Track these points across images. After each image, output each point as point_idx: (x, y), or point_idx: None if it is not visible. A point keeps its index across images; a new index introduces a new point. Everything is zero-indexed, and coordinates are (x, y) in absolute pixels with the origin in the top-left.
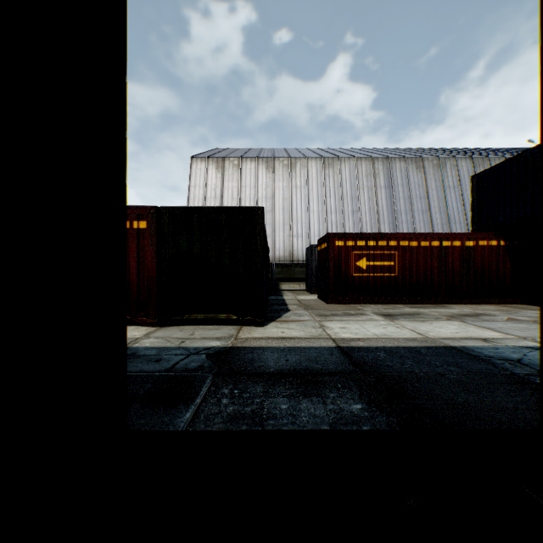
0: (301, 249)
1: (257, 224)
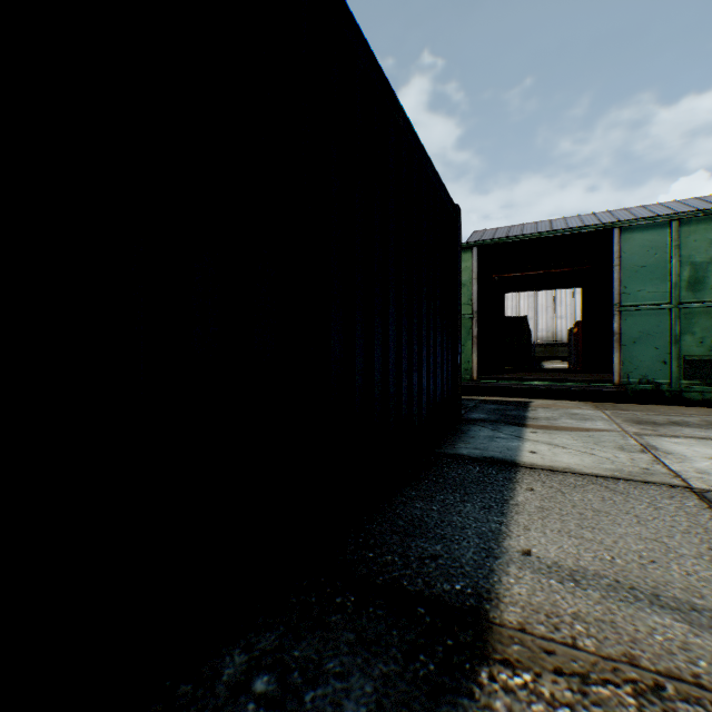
0: (565, 330)
1: (524, 324)
